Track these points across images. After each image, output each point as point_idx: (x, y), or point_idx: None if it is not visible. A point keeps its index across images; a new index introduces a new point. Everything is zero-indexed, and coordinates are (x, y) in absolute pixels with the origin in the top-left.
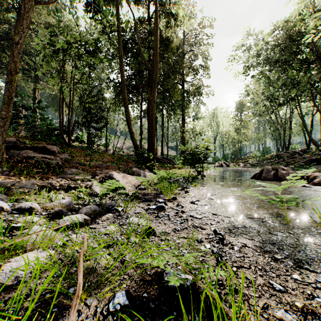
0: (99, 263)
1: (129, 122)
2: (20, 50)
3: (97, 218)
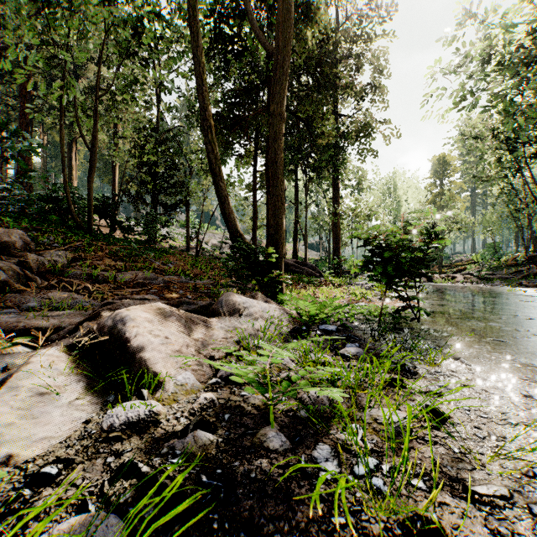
0: None
1: (217, 169)
2: None
3: None
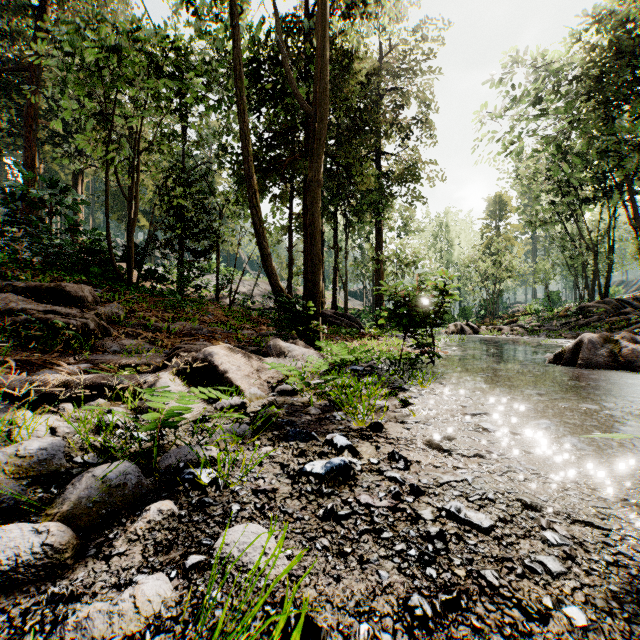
0: None
1: (261, 230)
2: None
3: (119, 520)
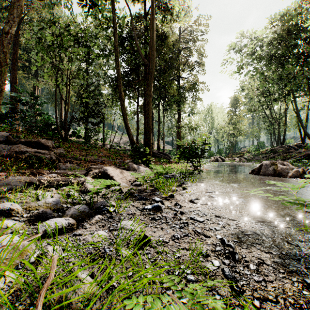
0: (75, 291)
1: (125, 116)
2: (11, 40)
3: (85, 221)
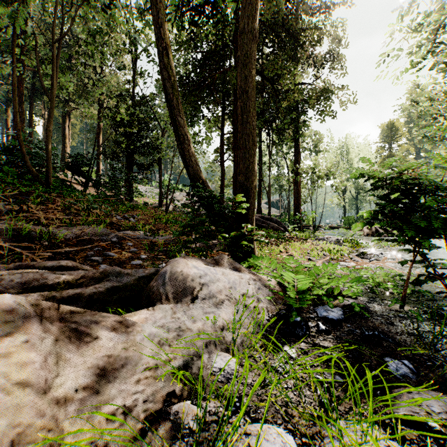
0: None
1: (174, 101)
2: None
3: None
